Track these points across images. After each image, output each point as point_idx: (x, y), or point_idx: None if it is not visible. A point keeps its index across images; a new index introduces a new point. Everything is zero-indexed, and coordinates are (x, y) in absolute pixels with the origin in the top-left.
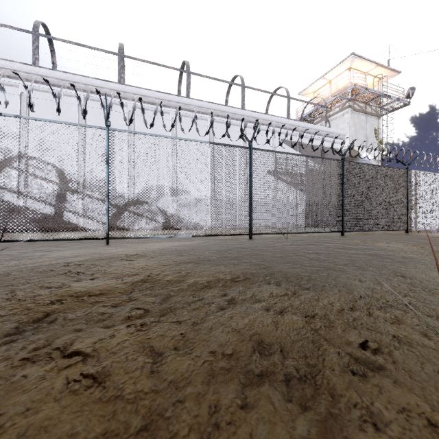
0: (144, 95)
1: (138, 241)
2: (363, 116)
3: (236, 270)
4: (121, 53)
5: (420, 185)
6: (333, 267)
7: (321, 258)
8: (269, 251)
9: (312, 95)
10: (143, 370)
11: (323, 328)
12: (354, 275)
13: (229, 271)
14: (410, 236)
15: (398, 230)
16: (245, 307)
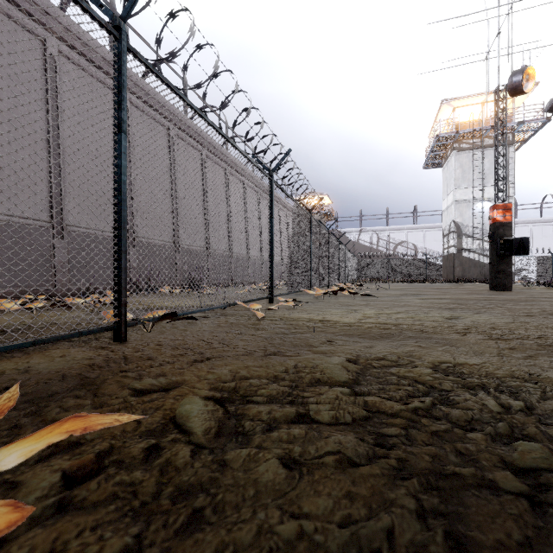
0: None
1: None
2: None
3: None
4: None
5: None
6: None
7: None
8: None
9: None
10: None
11: None
12: None
13: None
14: None
15: None
16: None
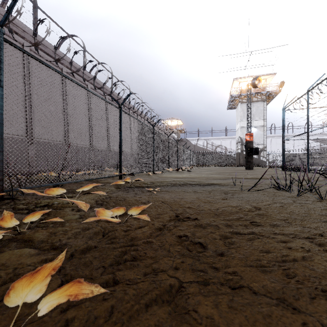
0: None
1: None
2: None
3: None
4: None
5: None
6: None
7: None
8: None
9: None
10: None
11: None
12: None
13: None
14: None
15: None
16: None
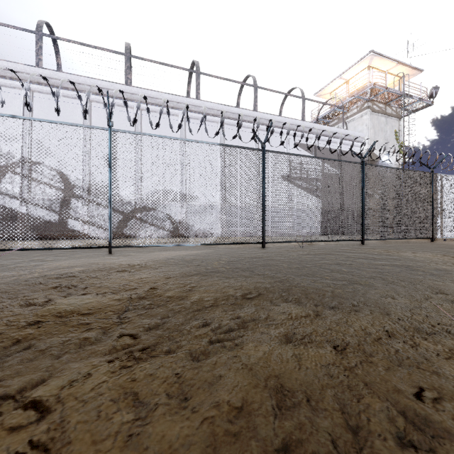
0: (151, 97)
1: (143, 249)
2: (382, 117)
3: (248, 284)
4: (128, 53)
5: (447, 190)
6: (358, 281)
7: (343, 269)
8: (284, 261)
9: (328, 96)
10: (117, 436)
11: (359, 366)
12: (385, 291)
13: (240, 285)
14: (436, 245)
15: (422, 238)
16: (258, 334)
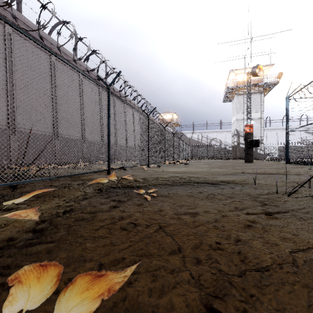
0: None
1: None
2: None
3: None
4: None
5: None
6: None
7: None
8: None
9: None
10: None
11: None
12: None
13: None
14: None
15: None
16: None
